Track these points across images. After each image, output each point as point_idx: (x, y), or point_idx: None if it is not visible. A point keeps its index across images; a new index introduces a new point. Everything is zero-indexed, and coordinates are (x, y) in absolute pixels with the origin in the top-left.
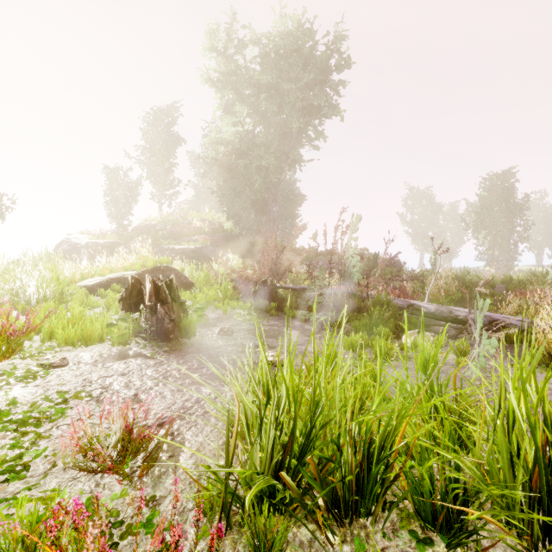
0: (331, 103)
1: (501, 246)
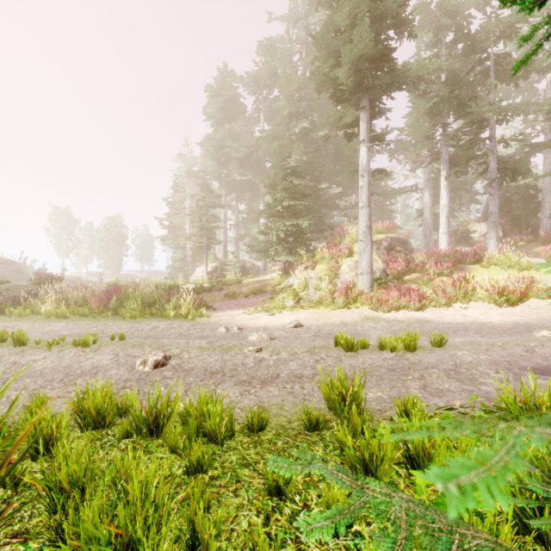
0: None
1: (112, 260)
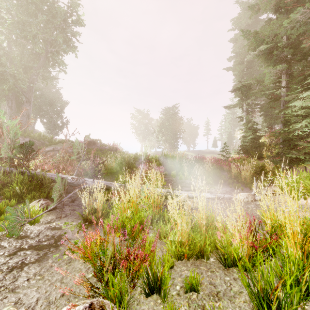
0: (69, 43)
1: (170, 141)
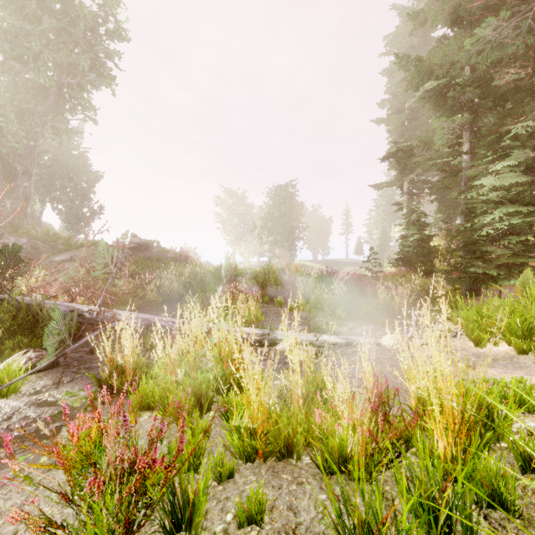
0: (102, 71)
1: (281, 244)
